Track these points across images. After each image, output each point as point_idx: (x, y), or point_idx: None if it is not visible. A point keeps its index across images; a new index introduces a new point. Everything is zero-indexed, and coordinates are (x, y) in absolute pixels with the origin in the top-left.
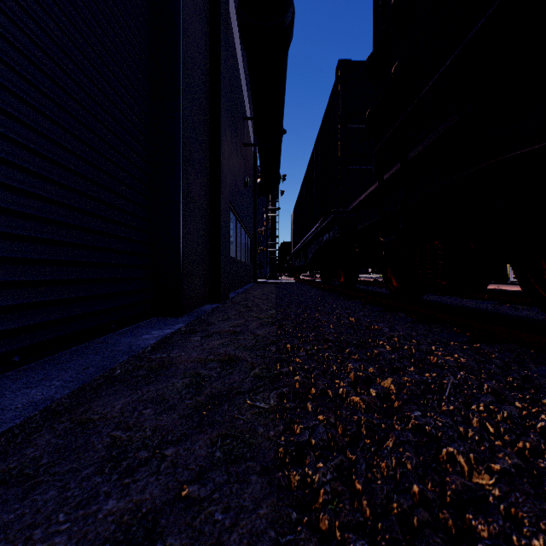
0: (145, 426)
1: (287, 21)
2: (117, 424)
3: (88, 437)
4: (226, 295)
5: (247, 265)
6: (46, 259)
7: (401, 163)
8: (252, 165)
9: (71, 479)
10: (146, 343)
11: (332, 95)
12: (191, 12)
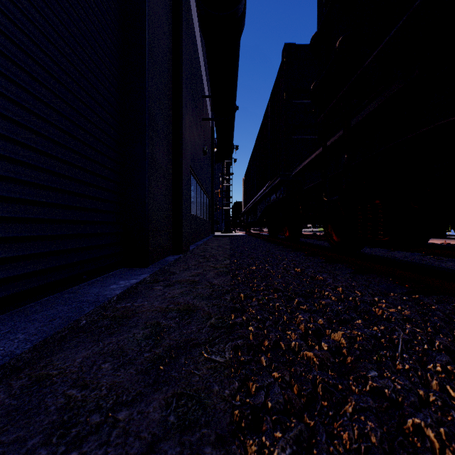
0: (101, 383)
1: (240, 11)
2: (74, 381)
3: (42, 396)
4: (187, 247)
5: (206, 221)
6: (18, 217)
7: (344, 129)
8: (209, 137)
9: (14, 451)
10: (112, 293)
11: (278, 74)
12: (156, 0)
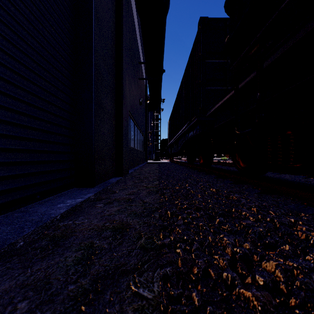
0: None
1: None
2: None
3: None
4: (127, 171)
5: (141, 152)
6: None
7: (257, 71)
8: (144, 92)
9: None
10: (57, 212)
11: (195, 42)
12: None
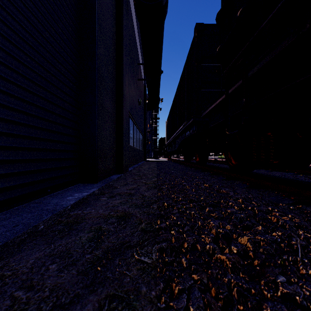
0: (46, 284)
1: (164, 2)
2: (23, 282)
3: None
4: (126, 169)
5: (140, 151)
6: None
7: (243, 79)
8: (143, 92)
9: None
10: (67, 203)
11: (191, 46)
12: None
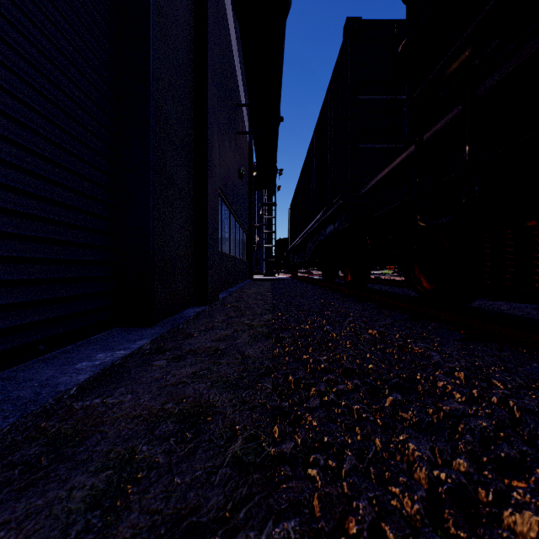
0: None
1: None
2: None
3: None
4: (215, 296)
5: (242, 262)
6: None
7: (464, 103)
8: (247, 158)
9: None
10: (71, 380)
11: (337, 65)
12: None
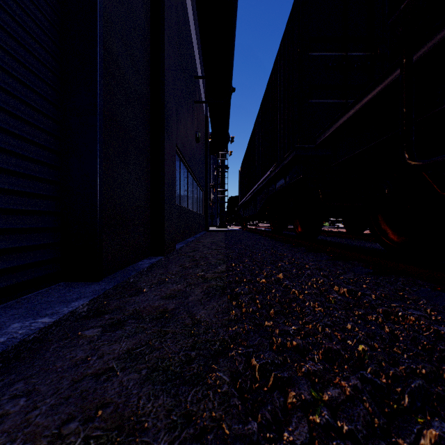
0: None
1: None
2: None
3: None
4: (172, 246)
5: (199, 215)
6: None
7: None
8: (203, 126)
9: None
10: None
11: (287, 27)
12: None
